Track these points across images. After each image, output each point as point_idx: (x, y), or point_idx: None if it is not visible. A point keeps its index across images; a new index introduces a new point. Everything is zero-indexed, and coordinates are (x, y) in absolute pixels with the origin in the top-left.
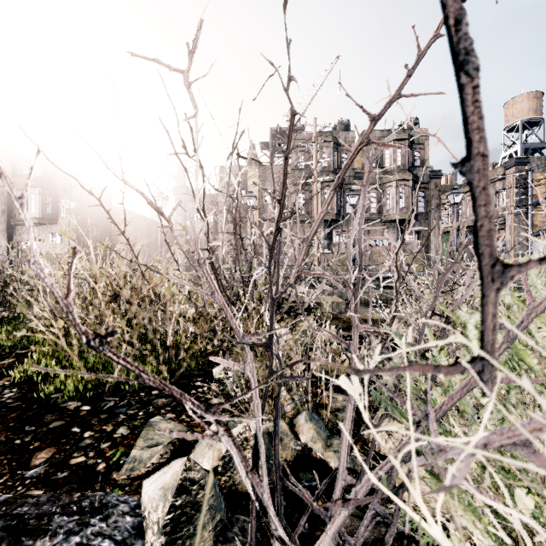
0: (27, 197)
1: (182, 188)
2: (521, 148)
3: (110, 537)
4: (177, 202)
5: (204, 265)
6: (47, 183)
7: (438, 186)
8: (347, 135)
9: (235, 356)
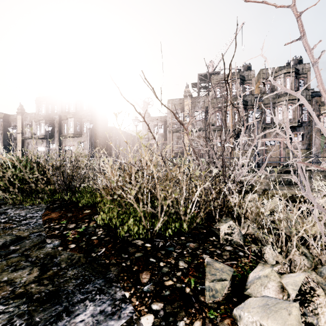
0: (68, 123)
1: (145, 114)
2: None
3: None
4: (143, 122)
5: None
6: (77, 115)
7: (318, 102)
8: (249, 73)
9: (223, 217)
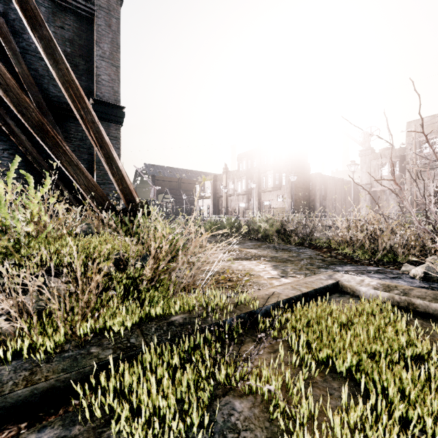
0: (267, 176)
1: (366, 150)
2: None
3: (405, 277)
4: (361, 162)
5: (435, 217)
6: (276, 167)
7: None
8: None
9: None
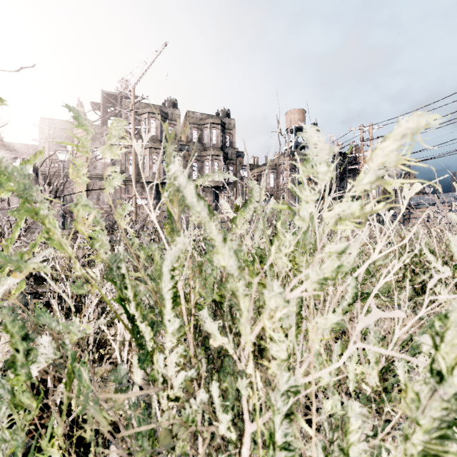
0: None
1: None
2: (294, 144)
3: None
4: None
5: None
6: None
7: (241, 163)
8: (174, 111)
9: None
